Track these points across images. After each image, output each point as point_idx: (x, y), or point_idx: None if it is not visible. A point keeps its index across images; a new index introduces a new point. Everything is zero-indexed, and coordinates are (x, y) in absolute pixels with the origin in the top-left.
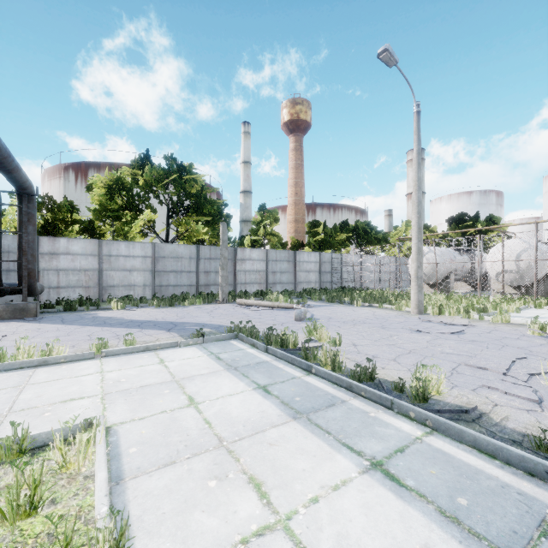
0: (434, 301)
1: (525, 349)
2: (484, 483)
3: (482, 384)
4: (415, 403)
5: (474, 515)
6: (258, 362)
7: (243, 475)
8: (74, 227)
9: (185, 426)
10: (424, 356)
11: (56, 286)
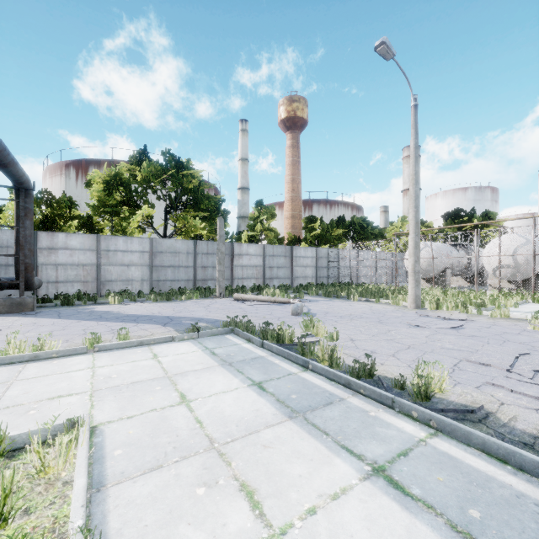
0: (431, 296)
1: (527, 345)
2: (497, 492)
3: (486, 381)
4: (417, 402)
5: (489, 530)
6: (253, 357)
7: (234, 481)
8: (72, 222)
9: (175, 426)
10: (423, 352)
11: (54, 281)
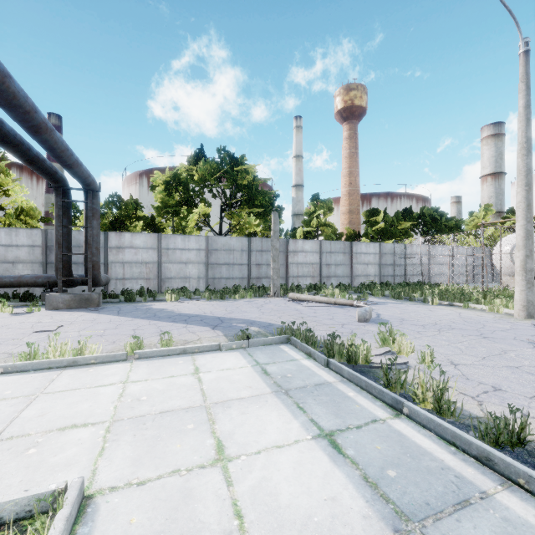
0: None
1: None
2: None
3: None
4: None
5: None
6: (317, 383)
7: None
8: (139, 223)
9: (200, 518)
10: None
11: (121, 277)
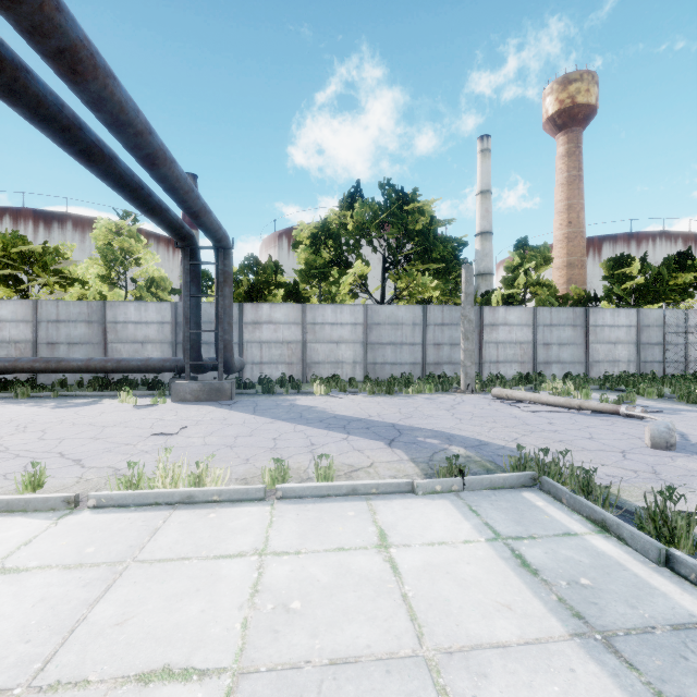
0: None
1: None
2: None
3: None
4: None
5: None
6: (675, 623)
7: None
8: (279, 292)
9: None
10: None
11: (258, 361)
